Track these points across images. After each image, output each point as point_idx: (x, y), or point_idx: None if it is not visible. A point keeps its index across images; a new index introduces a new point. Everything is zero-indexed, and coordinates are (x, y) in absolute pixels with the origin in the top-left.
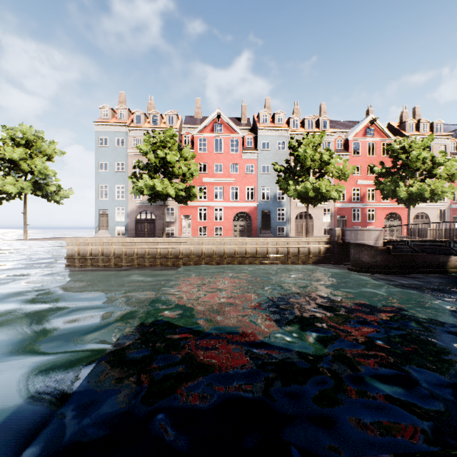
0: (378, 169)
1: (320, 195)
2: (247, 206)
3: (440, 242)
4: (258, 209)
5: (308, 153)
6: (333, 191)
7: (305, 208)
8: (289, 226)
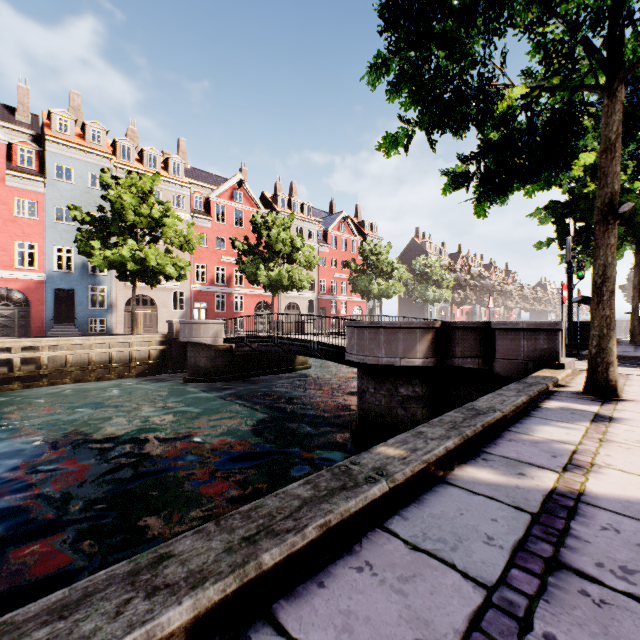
0: (240, 245)
1: (149, 269)
2: (19, 279)
3: (269, 338)
4: (48, 286)
5: (128, 200)
6: (169, 266)
7: (145, 289)
8: (114, 316)
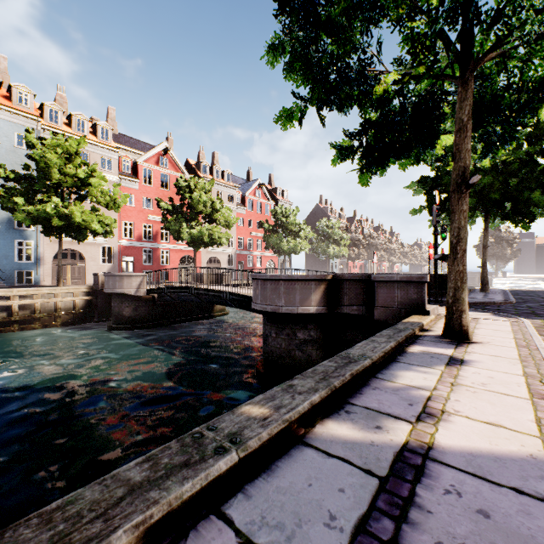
0: (164, 205)
1: (75, 225)
2: None
3: (187, 288)
4: None
5: (52, 160)
6: (94, 223)
7: (73, 243)
8: (42, 269)
